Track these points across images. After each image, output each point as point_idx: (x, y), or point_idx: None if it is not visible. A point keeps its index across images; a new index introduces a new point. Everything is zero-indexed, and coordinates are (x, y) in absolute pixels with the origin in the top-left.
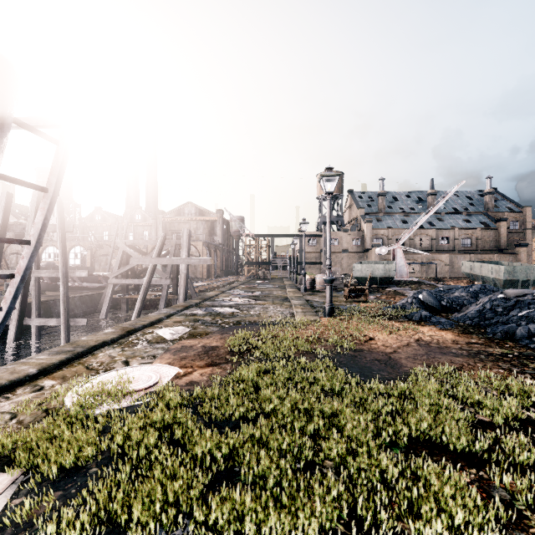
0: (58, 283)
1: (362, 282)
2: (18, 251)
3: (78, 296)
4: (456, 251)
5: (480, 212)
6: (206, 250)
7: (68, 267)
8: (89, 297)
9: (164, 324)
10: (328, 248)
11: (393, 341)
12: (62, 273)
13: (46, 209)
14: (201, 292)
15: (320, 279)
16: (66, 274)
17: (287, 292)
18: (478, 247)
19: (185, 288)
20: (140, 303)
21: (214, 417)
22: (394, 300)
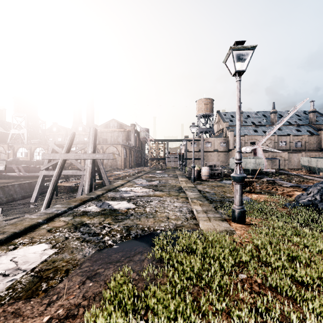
0: (5, 174)
1: None
2: (1, 150)
3: (17, 184)
4: (291, 150)
5: (306, 124)
6: (123, 150)
7: (28, 161)
8: (29, 184)
9: (29, 237)
10: (238, 139)
11: None
12: None
13: None
14: (116, 179)
15: (205, 171)
16: None
17: (179, 181)
18: (306, 148)
19: (89, 181)
20: (50, 194)
21: None
22: (277, 191)
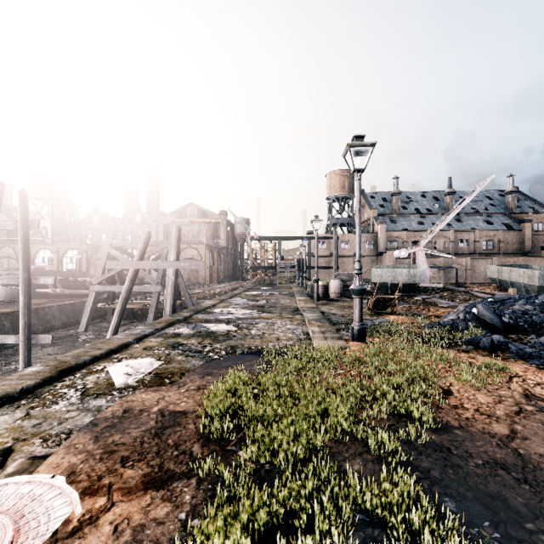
0: (35, 290)
1: (382, 288)
2: (10, 254)
3: (56, 305)
4: (476, 254)
5: (501, 213)
6: (208, 253)
7: (59, 271)
8: (71, 306)
9: (127, 353)
10: (358, 246)
11: (487, 399)
12: (22, 280)
13: None
14: (200, 299)
15: (335, 286)
16: (28, 281)
17: (296, 300)
18: (500, 250)
19: (172, 298)
20: (118, 317)
21: None
22: (428, 312)
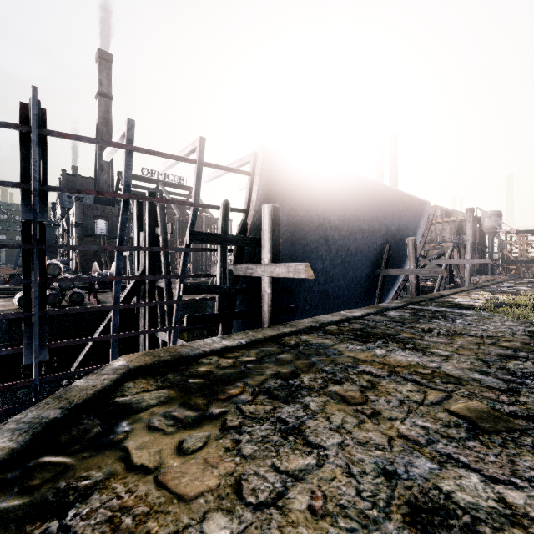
0: None
1: None
2: None
3: None
4: None
5: None
6: (456, 250)
7: None
8: None
9: (473, 291)
10: None
11: None
12: None
13: (423, 243)
14: None
15: None
16: None
17: None
18: None
19: (469, 278)
20: (438, 286)
21: (525, 299)
22: None
